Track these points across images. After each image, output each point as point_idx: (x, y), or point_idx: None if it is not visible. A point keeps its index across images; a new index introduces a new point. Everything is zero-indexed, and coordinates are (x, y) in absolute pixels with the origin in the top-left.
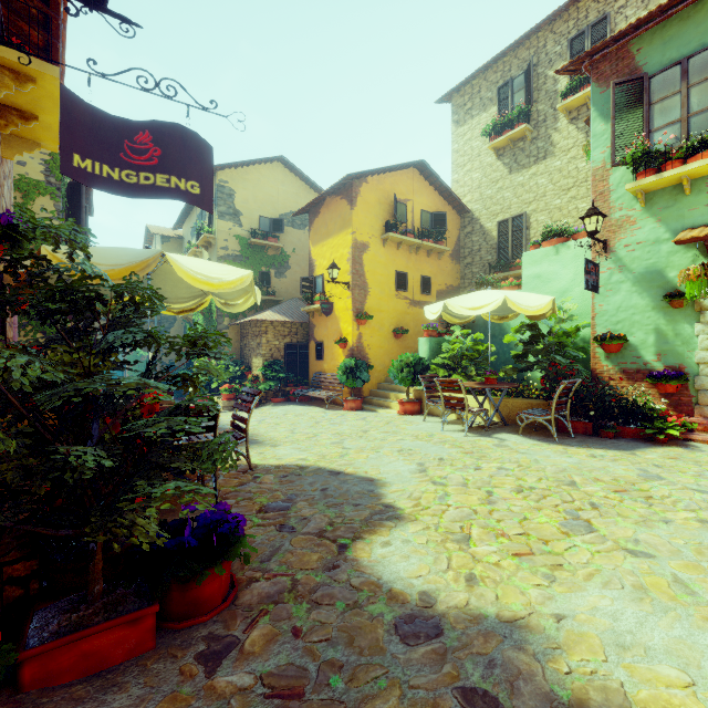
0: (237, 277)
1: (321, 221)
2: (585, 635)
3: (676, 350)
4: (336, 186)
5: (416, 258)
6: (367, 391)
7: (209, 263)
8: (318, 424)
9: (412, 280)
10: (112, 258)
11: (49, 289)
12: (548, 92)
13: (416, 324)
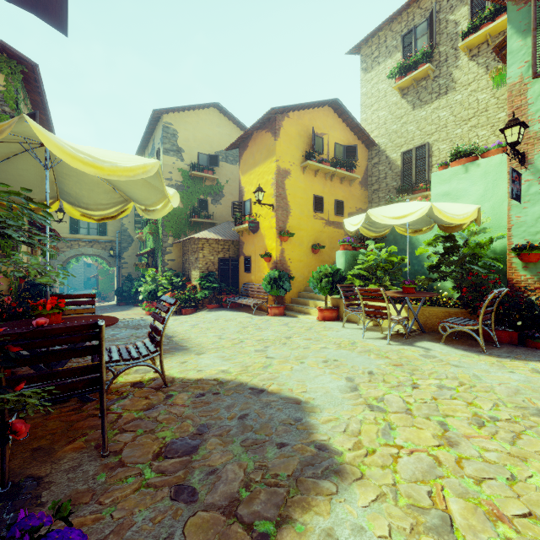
0: (138, 163)
1: (249, 153)
2: None
3: None
4: (262, 120)
5: (331, 184)
6: (289, 298)
7: (109, 152)
8: (244, 329)
9: (327, 203)
10: None
11: None
12: (449, 34)
13: (331, 241)
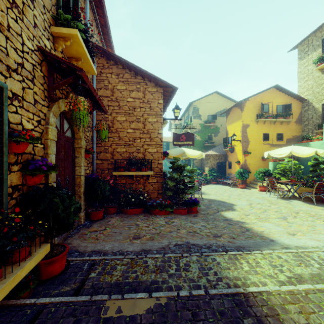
0: (198, 154)
1: (230, 116)
2: (256, 225)
3: None
4: (235, 104)
5: (274, 126)
6: (249, 181)
7: (192, 150)
8: (225, 191)
9: (271, 136)
10: (175, 152)
11: (177, 166)
12: None
13: None
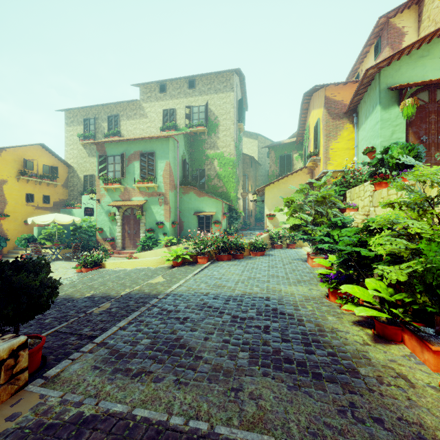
0: None
1: None
2: None
3: (113, 232)
4: None
5: (40, 187)
6: (6, 251)
7: None
8: None
9: (37, 197)
10: None
11: None
12: (102, 131)
13: None
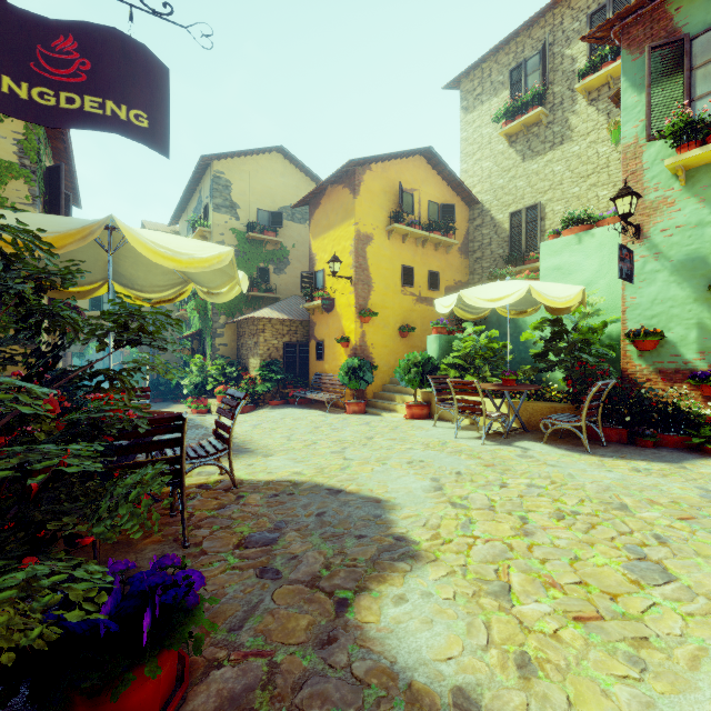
0: (213, 253)
1: (322, 213)
2: None
3: None
4: (338, 173)
5: (423, 251)
6: (371, 393)
7: (181, 239)
8: (317, 429)
9: (418, 275)
10: (49, 225)
11: None
12: (565, 72)
13: (423, 322)
